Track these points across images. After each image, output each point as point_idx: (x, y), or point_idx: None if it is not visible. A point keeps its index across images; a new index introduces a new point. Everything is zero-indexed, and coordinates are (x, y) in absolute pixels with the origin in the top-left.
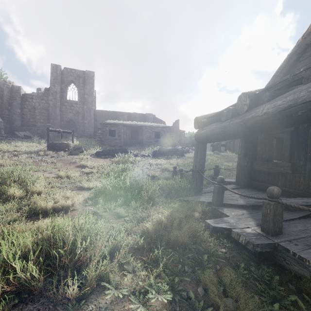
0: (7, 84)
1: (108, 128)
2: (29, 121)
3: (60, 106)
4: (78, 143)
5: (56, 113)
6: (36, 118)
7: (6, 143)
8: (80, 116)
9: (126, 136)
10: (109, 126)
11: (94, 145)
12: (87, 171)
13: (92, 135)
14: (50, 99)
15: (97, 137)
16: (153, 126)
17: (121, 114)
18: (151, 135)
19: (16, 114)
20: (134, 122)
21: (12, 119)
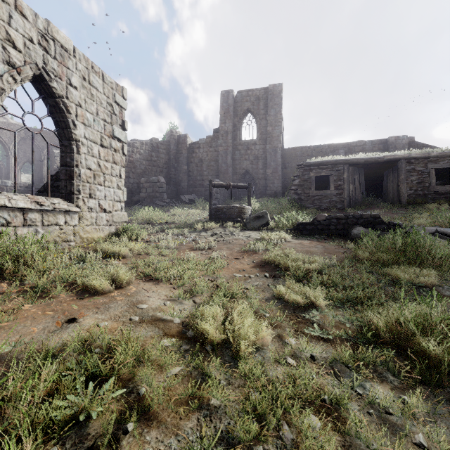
0: (173, 135)
1: (313, 173)
2: (196, 179)
3: (231, 152)
4: (258, 206)
5: (226, 164)
6: (203, 175)
7: (165, 210)
8: (260, 164)
9: (354, 187)
10: (314, 168)
11: (287, 209)
12: (295, 299)
13: (279, 193)
14: (219, 144)
15: (292, 193)
16: (430, 154)
17: (332, 148)
18: (424, 180)
19: (182, 172)
20: (371, 155)
21: (178, 180)
